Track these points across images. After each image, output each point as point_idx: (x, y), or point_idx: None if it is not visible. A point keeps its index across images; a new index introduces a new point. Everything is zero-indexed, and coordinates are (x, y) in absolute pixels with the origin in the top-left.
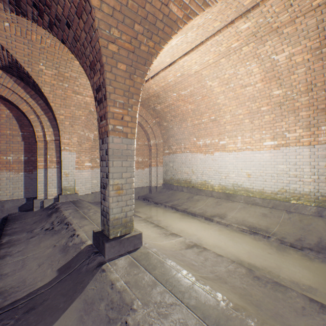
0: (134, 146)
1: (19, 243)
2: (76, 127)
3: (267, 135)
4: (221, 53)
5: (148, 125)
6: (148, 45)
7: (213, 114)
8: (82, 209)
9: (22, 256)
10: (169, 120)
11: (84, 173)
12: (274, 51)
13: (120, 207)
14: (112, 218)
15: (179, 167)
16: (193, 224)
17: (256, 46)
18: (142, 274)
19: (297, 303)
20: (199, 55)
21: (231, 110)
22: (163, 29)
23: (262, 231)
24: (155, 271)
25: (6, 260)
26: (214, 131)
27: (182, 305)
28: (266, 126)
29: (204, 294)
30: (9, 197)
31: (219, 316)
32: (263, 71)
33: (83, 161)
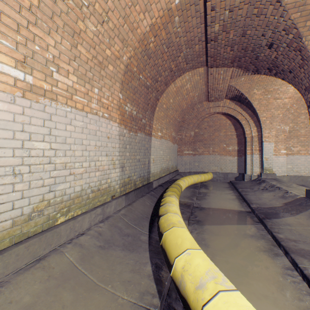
0: None
1: (248, 192)
2: (273, 123)
3: None
4: None
5: None
6: None
7: None
8: (284, 183)
9: (256, 196)
10: None
11: (279, 159)
12: None
13: None
14: None
15: None
16: None
17: None
18: None
19: None
20: None
21: None
22: None
23: None
24: None
25: (248, 196)
26: None
27: None
28: None
29: None
30: (229, 171)
31: None
32: None
33: (278, 149)
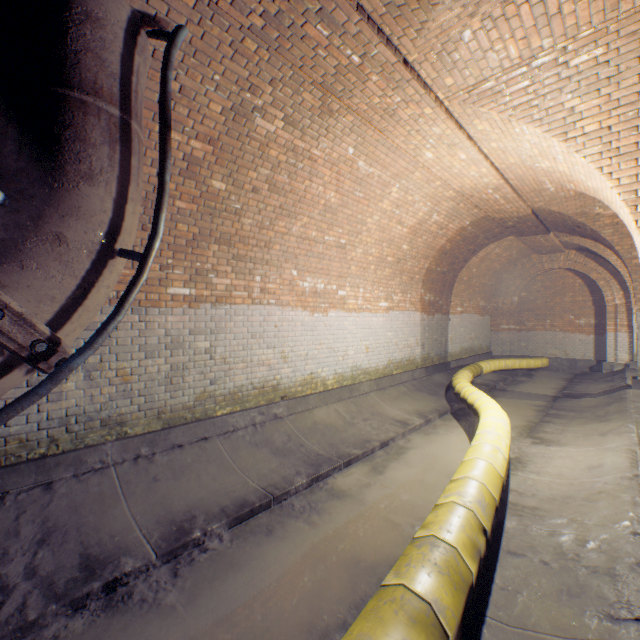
0: None
1: (584, 382)
2: None
3: None
4: None
5: None
6: None
7: None
8: None
9: (585, 386)
10: None
11: None
12: None
13: None
14: (639, 366)
15: None
16: None
17: None
18: None
19: None
20: None
21: None
22: None
23: None
24: None
25: (576, 385)
26: None
27: None
28: None
29: None
30: (580, 357)
31: None
32: None
33: None
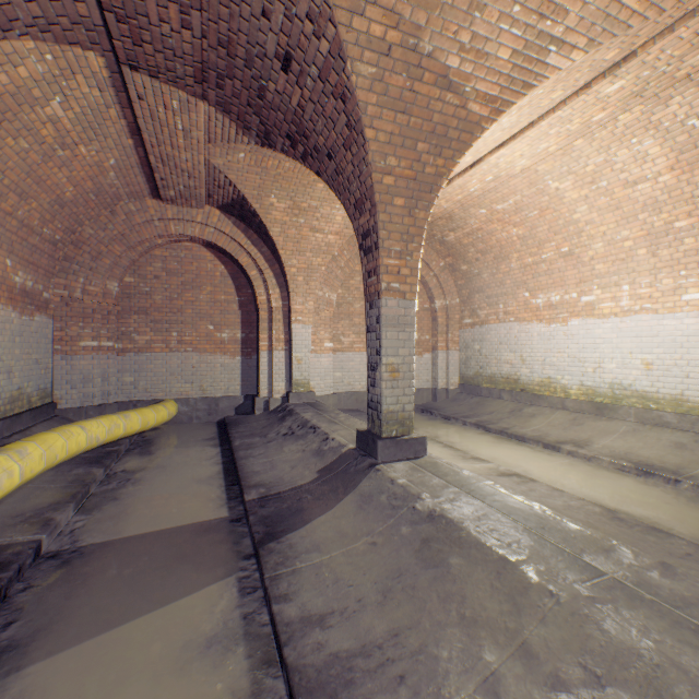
0: (414, 310)
1: (255, 446)
2: (312, 284)
3: (690, 279)
4: (571, 133)
5: (430, 272)
6: (436, 165)
7: (564, 242)
8: (327, 413)
9: (267, 459)
10: (472, 260)
11: (322, 360)
12: (691, 113)
13: (395, 396)
14: (385, 410)
15: (493, 351)
16: (518, 452)
17: (648, 110)
18: (429, 477)
19: (678, 549)
20: (528, 144)
21: (605, 233)
22: (458, 138)
23: (664, 471)
24: (447, 477)
25: (251, 460)
26: (569, 276)
27: (482, 503)
28: (688, 259)
29: (513, 500)
30: (223, 392)
31: (529, 515)
32: (671, 151)
33: (321, 340)
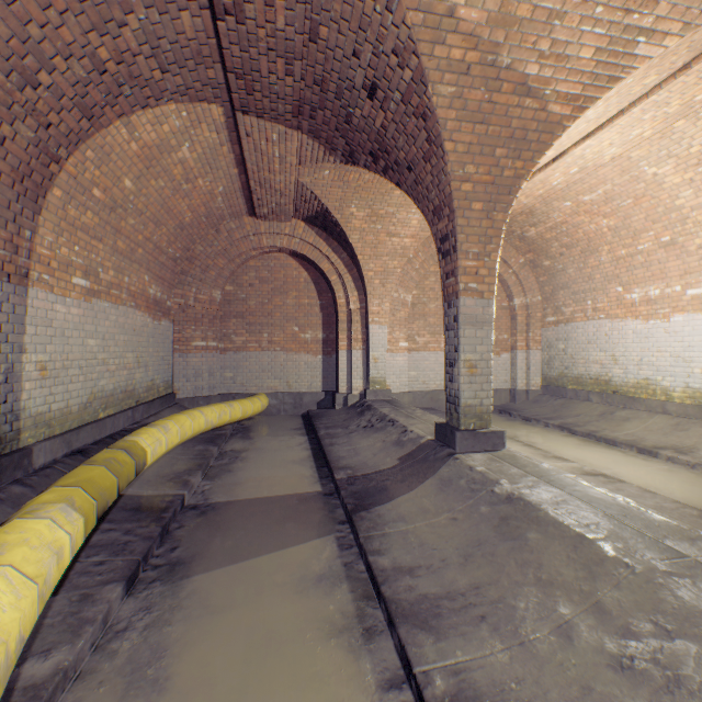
0: (492, 309)
1: (339, 436)
2: (388, 286)
3: None
4: (670, 116)
5: (508, 269)
6: (514, 168)
7: (665, 231)
8: (403, 409)
9: (351, 447)
10: (555, 255)
11: (398, 359)
12: None
13: (473, 390)
14: (463, 403)
15: (580, 350)
16: (607, 455)
17: None
18: (507, 467)
19: None
20: (618, 132)
21: None
22: (538, 139)
23: None
24: (525, 468)
25: (336, 447)
26: (670, 267)
27: (561, 491)
28: None
29: (594, 491)
30: (307, 388)
31: (610, 505)
32: None
33: (396, 340)
